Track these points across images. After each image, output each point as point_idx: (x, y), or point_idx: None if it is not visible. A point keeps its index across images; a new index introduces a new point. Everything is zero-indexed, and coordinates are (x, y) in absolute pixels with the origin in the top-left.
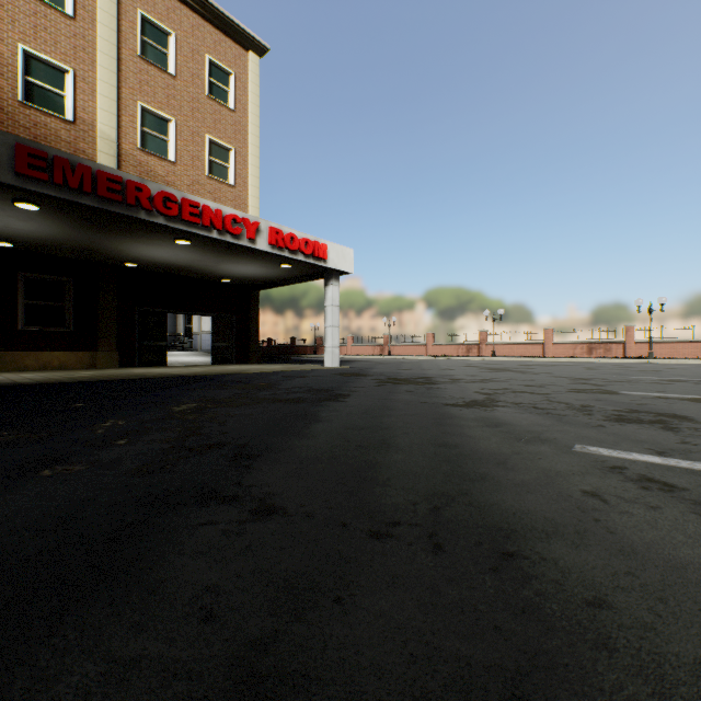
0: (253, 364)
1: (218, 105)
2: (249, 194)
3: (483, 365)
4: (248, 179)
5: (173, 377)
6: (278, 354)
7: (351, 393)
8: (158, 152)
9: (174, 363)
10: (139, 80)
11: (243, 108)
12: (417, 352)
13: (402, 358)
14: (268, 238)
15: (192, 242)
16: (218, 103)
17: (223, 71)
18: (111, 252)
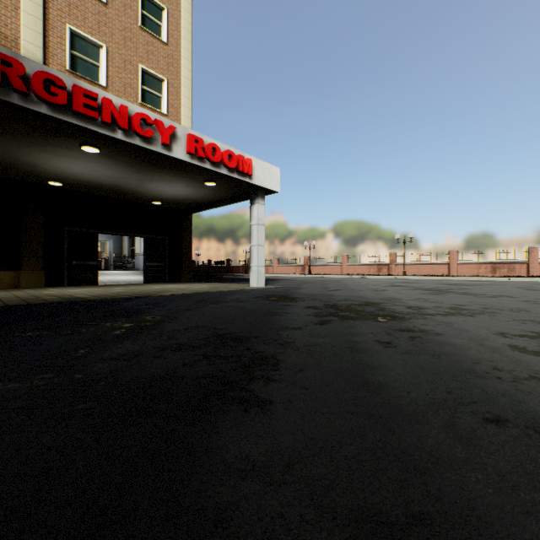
0: (184, 282)
1: (151, 37)
2: (181, 123)
3: (406, 284)
4: (180, 109)
5: (61, 302)
6: (216, 273)
7: (280, 353)
8: (89, 77)
9: (108, 281)
10: (68, 3)
11: (176, 43)
12: (334, 271)
13: (321, 277)
14: (187, 146)
15: (103, 151)
16: (151, 35)
17: (156, 6)
18: (26, 167)
